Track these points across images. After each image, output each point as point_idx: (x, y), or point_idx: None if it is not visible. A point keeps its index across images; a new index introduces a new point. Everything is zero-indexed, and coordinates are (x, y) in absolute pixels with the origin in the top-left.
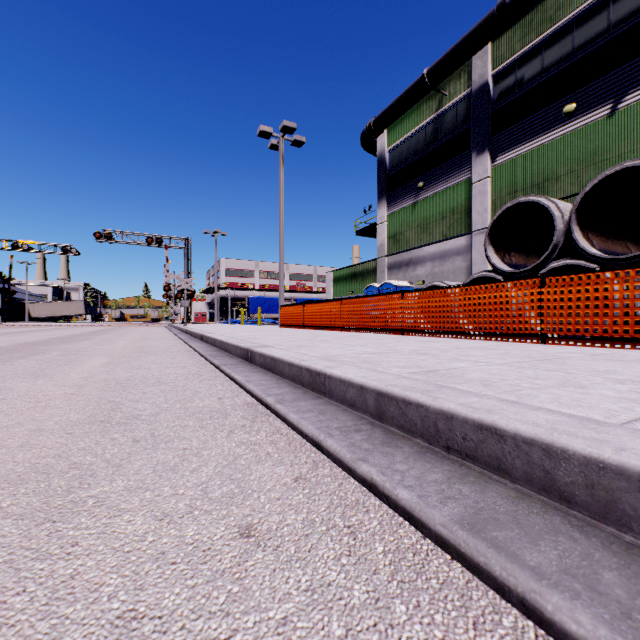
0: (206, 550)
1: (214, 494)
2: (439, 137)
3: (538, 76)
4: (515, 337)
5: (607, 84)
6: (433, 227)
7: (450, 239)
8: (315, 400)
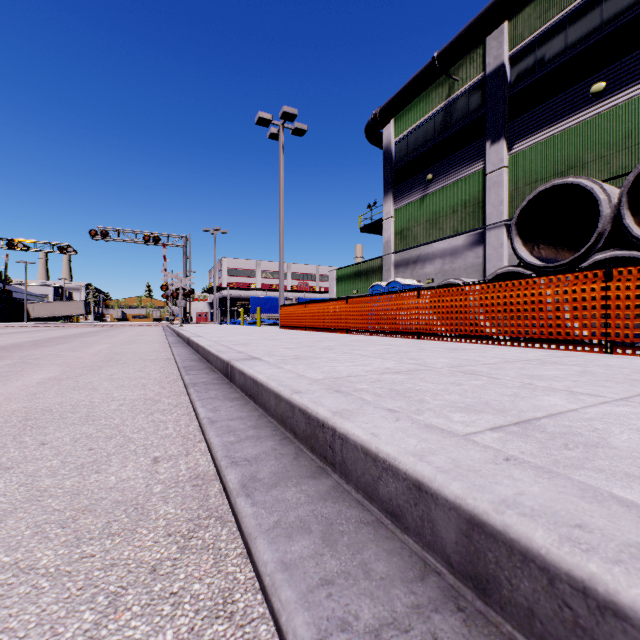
0: None
1: None
2: (450, 126)
3: (561, 55)
4: (568, 344)
5: None
6: (443, 222)
7: (462, 234)
8: (315, 481)
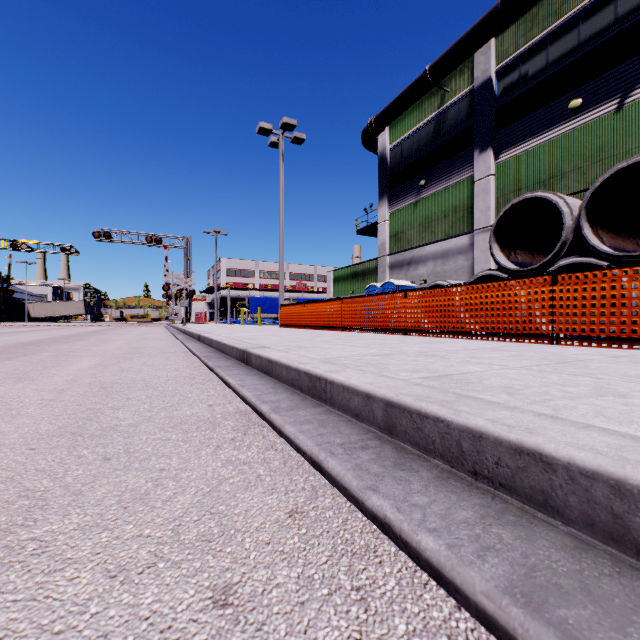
0: (165, 630)
1: (187, 536)
2: (441, 134)
3: (543, 71)
4: (525, 337)
5: (614, 78)
6: (435, 226)
7: (452, 238)
8: (315, 408)
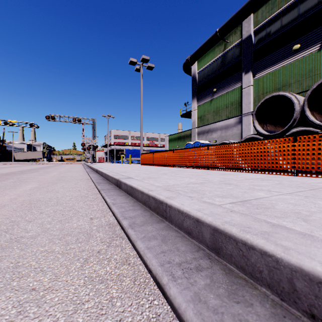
0: None
1: None
2: (224, 65)
3: (278, 30)
4: (277, 172)
5: (317, 33)
6: (221, 112)
7: (230, 118)
8: (159, 224)
